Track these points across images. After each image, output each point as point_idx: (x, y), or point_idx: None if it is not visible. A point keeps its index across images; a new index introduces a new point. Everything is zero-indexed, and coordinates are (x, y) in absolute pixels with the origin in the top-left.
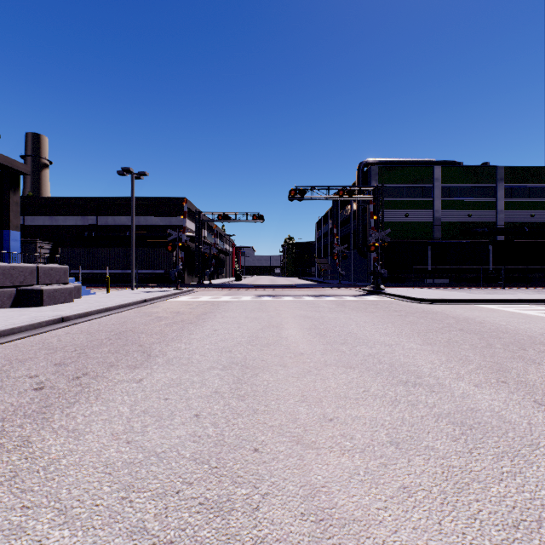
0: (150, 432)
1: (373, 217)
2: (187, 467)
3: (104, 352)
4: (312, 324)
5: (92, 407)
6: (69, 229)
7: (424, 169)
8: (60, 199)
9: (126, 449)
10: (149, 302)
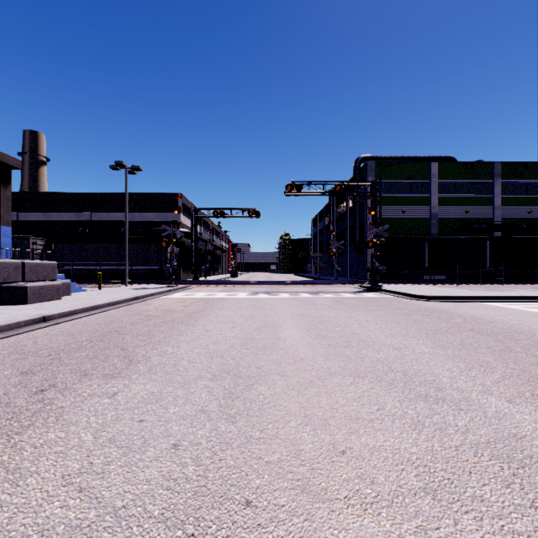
0: (112, 472)
1: (371, 212)
2: (153, 536)
3: (80, 358)
4: (311, 324)
5: (48, 433)
6: (63, 225)
7: (421, 165)
8: (54, 195)
9: (75, 501)
10: (141, 300)
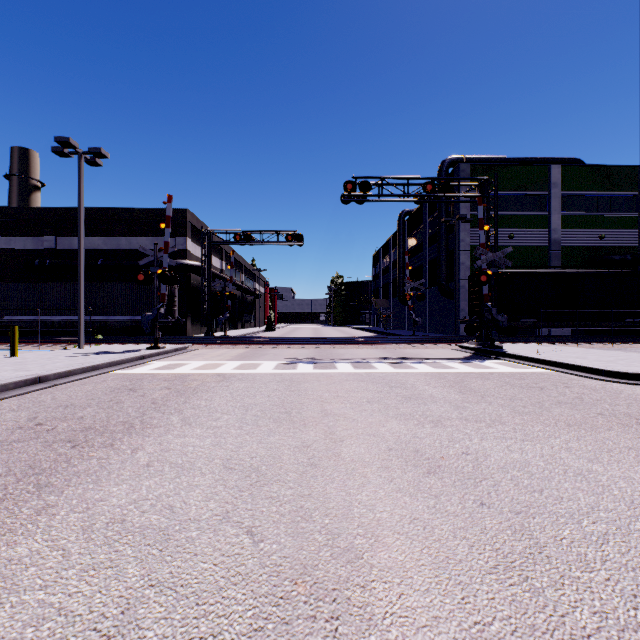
0: None
1: (483, 227)
2: None
3: None
4: (498, 561)
5: None
6: (14, 255)
7: (536, 170)
8: None
9: None
10: (47, 383)
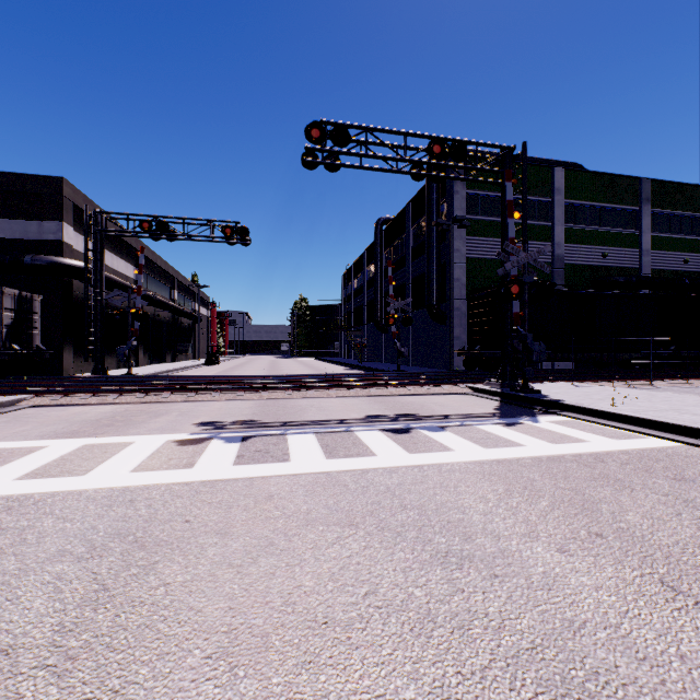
0: None
1: (513, 214)
2: None
3: None
4: None
5: None
6: None
7: (538, 171)
8: None
9: None
10: None
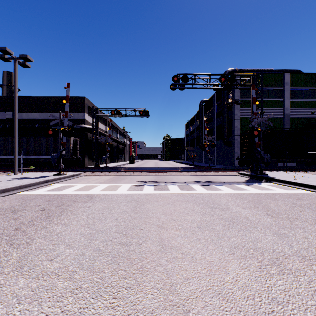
0: None
1: (255, 102)
2: None
3: None
4: None
5: None
6: None
7: (276, 76)
8: None
9: None
10: None
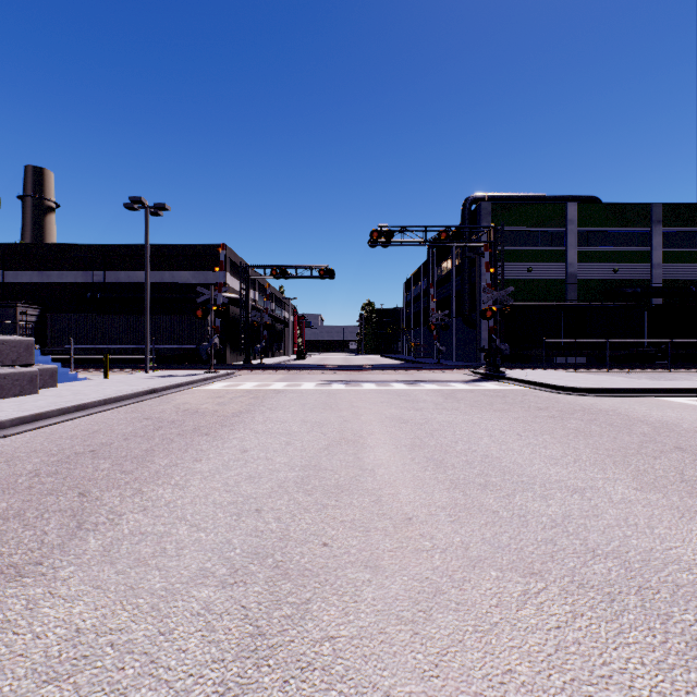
0: None
1: (489, 270)
2: None
3: None
4: (414, 437)
5: None
6: (66, 288)
7: (553, 208)
8: (53, 247)
9: None
10: (159, 393)
